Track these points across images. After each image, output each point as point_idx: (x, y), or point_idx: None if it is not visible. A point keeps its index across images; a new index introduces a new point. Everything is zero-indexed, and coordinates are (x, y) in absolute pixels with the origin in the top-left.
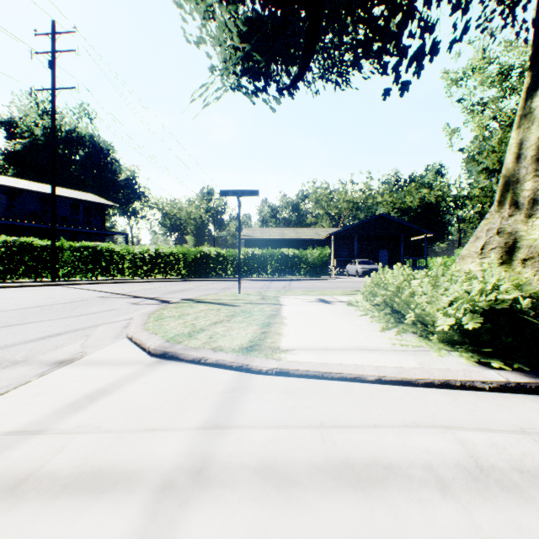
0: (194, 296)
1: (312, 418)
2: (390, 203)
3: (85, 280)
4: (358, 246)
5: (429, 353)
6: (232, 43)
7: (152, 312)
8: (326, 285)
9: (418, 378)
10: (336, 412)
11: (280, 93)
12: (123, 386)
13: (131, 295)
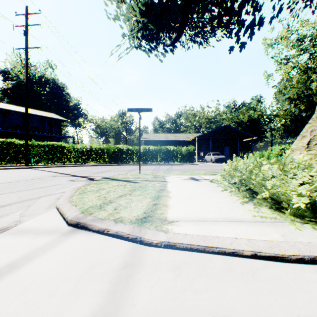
0: (111, 176)
1: (202, 311)
2: (230, 119)
3: (47, 165)
4: (212, 144)
5: (285, 224)
6: (135, 18)
7: (80, 187)
8: (193, 168)
9: (289, 254)
10: (225, 300)
11: (165, 50)
12: (32, 260)
13: (72, 174)
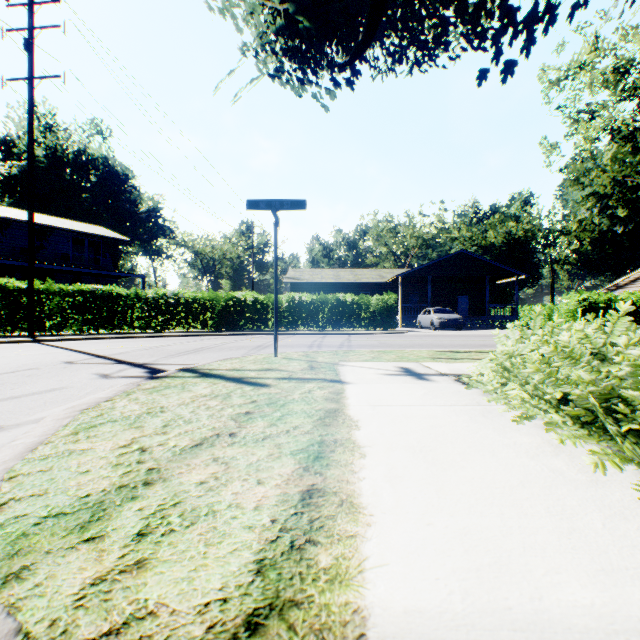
0: (204, 363)
1: None
2: (468, 239)
3: (79, 335)
4: (431, 291)
5: None
6: (269, 4)
7: (98, 402)
8: (398, 342)
9: None
10: None
11: (336, 84)
12: None
13: (116, 358)
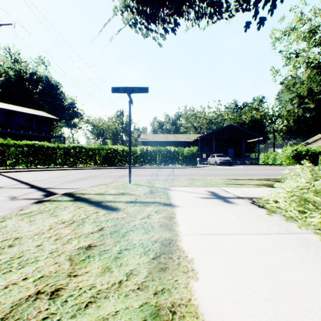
0: (82, 188)
1: None
2: (232, 119)
3: (24, 168)
4: (214, 145)
5: None
6: None
7: None
8: (200, 173)
9: None
10: None
11: (166, 31)
12: None
13: (32, 184)
